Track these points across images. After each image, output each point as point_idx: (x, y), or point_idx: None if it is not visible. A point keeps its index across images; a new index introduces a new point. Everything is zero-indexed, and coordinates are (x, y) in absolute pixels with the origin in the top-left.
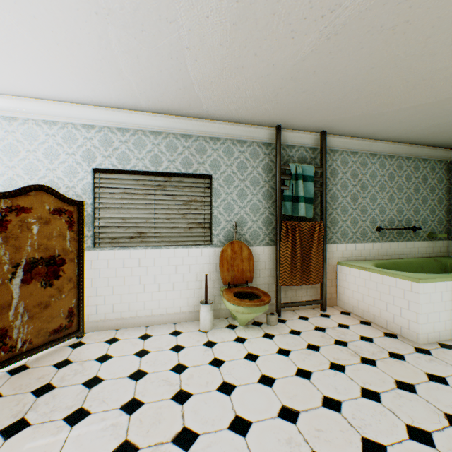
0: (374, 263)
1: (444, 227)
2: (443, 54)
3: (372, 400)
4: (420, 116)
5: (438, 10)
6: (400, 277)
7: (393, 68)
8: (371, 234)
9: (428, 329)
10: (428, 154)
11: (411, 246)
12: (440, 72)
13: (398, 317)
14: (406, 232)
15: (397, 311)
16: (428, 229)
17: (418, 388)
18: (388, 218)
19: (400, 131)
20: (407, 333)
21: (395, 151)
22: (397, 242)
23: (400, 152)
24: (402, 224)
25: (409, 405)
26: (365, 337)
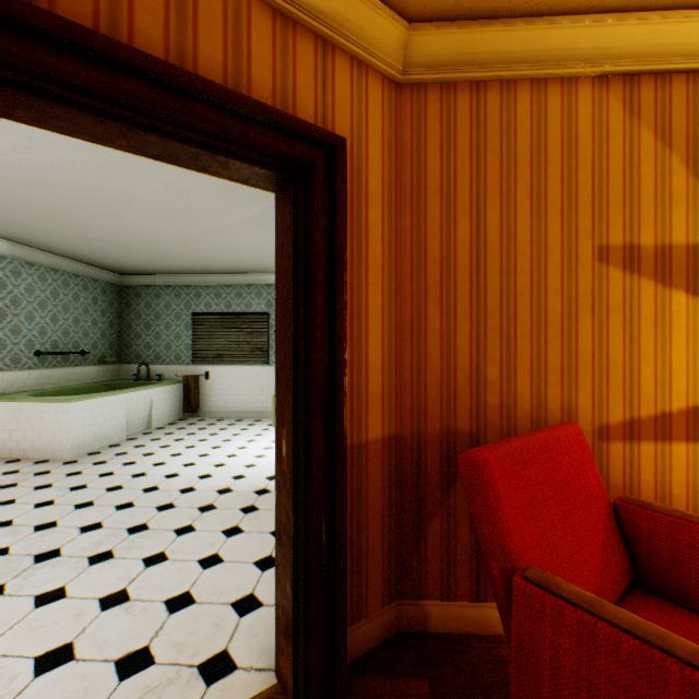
0: (32, 393)
1: (118, 351)
2: (81, 214)
3: (8, 504)
4: (80, 243)
5: (65, 192)
6: (55, 400)
7: (38, 205)
8: (29, 359)
9: (81, 443)
10: (100, 275)
11: (82, 371)
12: (83, 222)
13: (53, 441)
14: (76, 357)
15: (52, 435)
16: (101, 353)
17: (56, 483)
18: (53, 341)
19: (64, 248)
20: (61, 454)
21: (62, 265)
22: (65, 368)
23: (68, 267)
24: (71, 348)
25: (44, 494)
26: (12, 471)
